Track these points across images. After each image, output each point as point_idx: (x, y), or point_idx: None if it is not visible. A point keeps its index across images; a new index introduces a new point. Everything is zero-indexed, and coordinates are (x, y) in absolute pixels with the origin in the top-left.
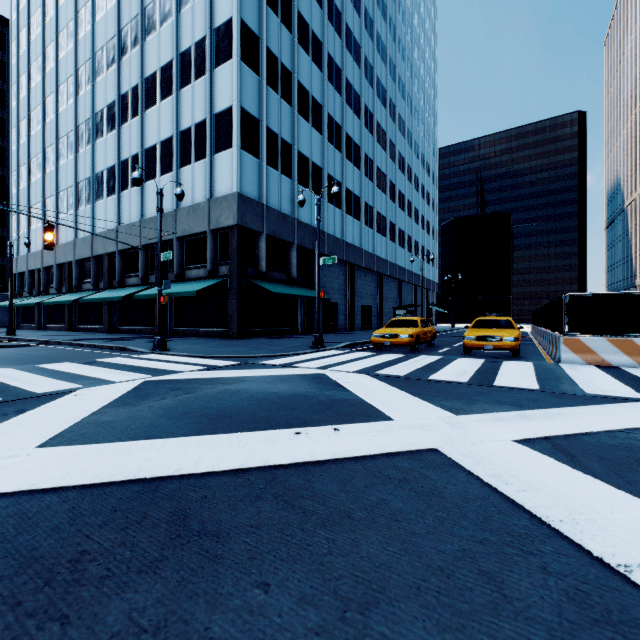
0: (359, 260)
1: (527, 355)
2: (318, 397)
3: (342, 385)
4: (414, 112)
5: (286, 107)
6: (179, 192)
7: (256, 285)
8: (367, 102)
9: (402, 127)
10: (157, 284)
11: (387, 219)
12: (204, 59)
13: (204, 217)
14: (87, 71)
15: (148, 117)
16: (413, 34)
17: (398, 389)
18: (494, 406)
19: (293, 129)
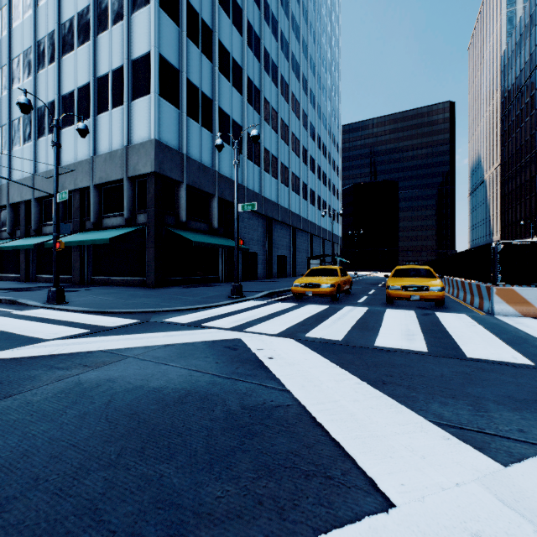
0: (276, 214)
1: (449, 304)
2: (226, 400)
3: (265, 364)
4: (322, 89)
5: (207, 63)
6: (81, 127)
7: (176, 234)
8: (283, 73)
9: (313, 100)
10: (74, 232)
11: (300, 179)
12: (121, 4)
13: (121, 164)
14: (3, 17)
15: (65, 63)
16: (322, 21)
17: (348, 372)
18: (525, 417)
19: (214, 85)
